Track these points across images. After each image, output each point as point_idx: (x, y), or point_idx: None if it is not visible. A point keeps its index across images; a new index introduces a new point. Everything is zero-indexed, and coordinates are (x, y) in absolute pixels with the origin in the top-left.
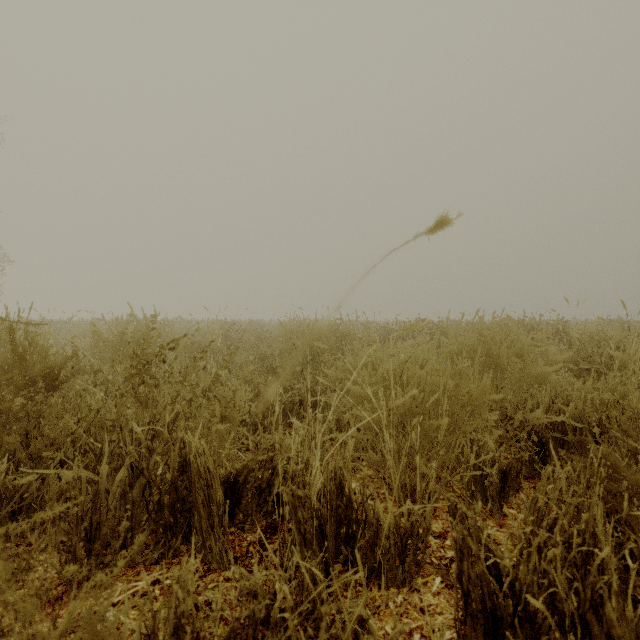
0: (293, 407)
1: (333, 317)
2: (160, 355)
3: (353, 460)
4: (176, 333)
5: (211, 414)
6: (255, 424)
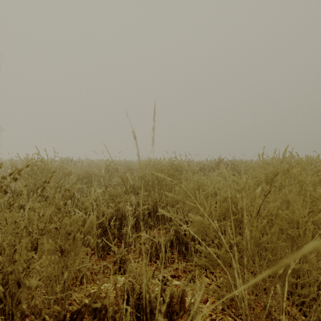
0: (144, 218)
1: (170, 157)
2: (1, 186)
3: (190, 271)
4: (83, 166)
5: (55, 244)
6: (114, 233)
